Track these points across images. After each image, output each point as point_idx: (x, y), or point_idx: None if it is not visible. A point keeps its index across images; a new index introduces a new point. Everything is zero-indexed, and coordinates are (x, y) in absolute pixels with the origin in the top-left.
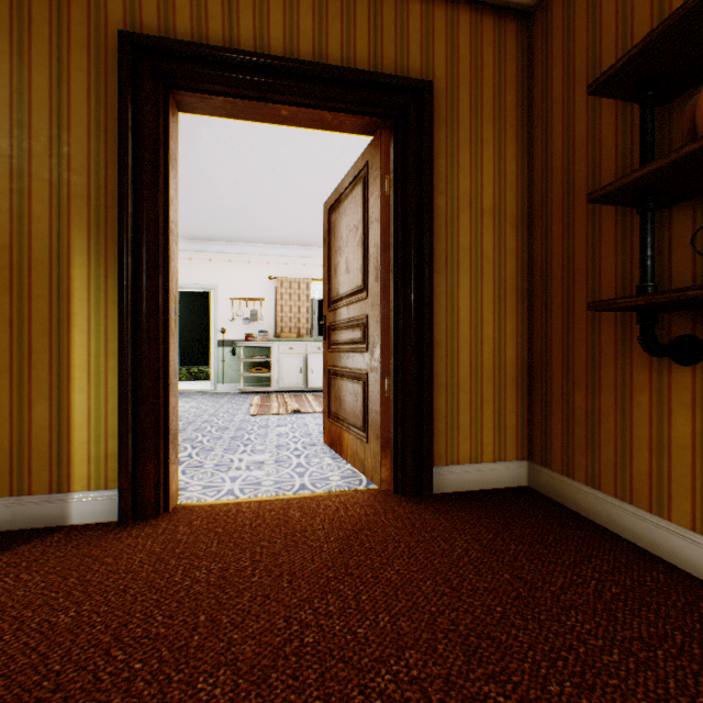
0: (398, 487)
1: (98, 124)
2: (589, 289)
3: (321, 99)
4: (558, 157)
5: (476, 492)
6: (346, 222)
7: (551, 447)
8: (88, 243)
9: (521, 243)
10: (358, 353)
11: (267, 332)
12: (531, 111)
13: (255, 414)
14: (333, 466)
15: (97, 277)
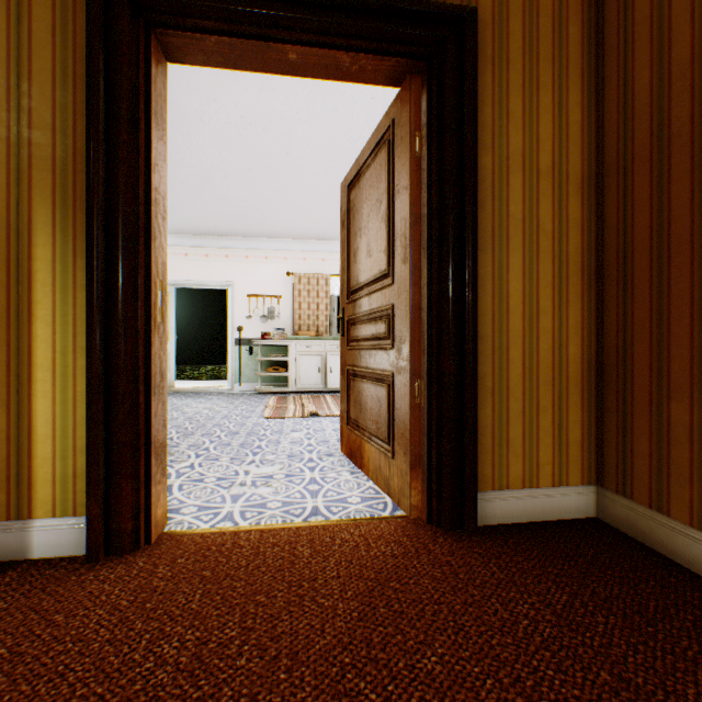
0: (432, 516)
1: (64, 70)
2: (695, 263)
3: (336, 35)
4: (644, 95)
5: (531, 525)
6: (367, 197)
7: (633, 471)
8: (53, 215)
9: (587, 212)
10: (382, 350)
11: (284, 330)
12: (601, 44)
13: (269, 417)
14: (352, 483)
15: (63, 256)
